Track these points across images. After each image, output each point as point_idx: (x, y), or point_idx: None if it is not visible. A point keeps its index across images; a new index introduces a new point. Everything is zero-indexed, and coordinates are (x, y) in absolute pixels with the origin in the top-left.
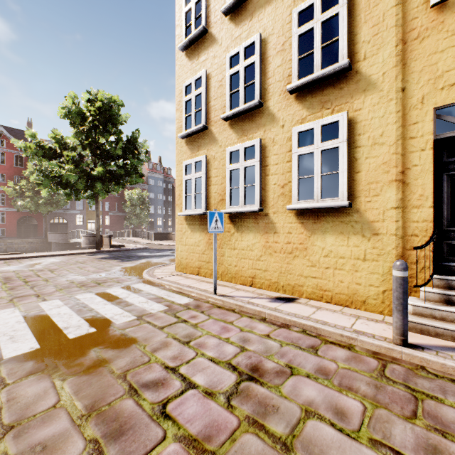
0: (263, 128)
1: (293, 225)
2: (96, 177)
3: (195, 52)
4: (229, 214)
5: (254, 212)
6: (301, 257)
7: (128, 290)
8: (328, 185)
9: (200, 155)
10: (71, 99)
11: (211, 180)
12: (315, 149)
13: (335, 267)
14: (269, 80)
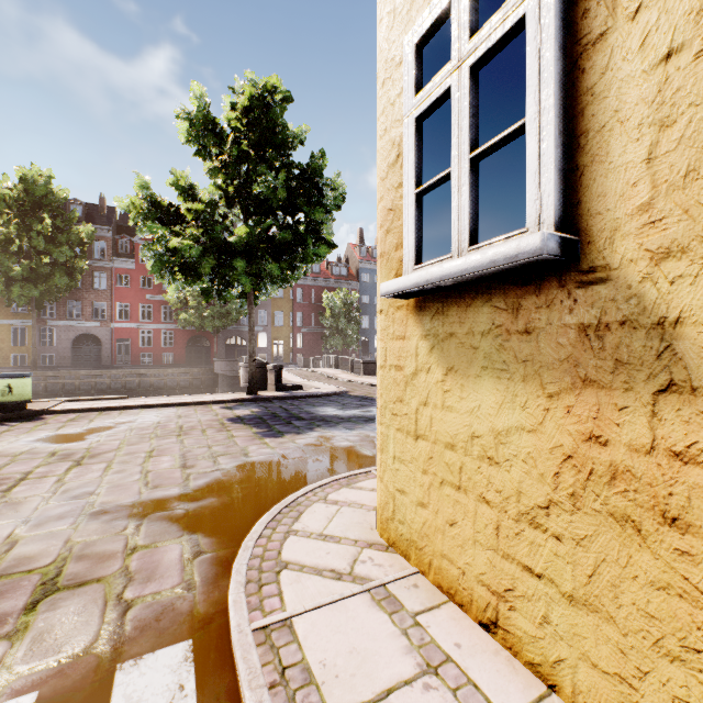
0: None
1: None
2: (237, 249)
3: None
4: None
5: None
6: None
7: None
8: None
9: None
10: (197, 102)
11: None
12: None
13: None
14: None
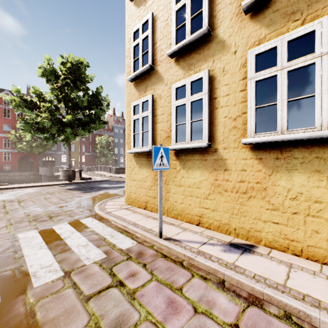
0: (211, 58)
1: (249, 161)
2: (66, 123)
3: None
4: (175, 150)
5: (202, 148)
6: (259, 198)
7: (74, 226)
8: (297, 113)
9: (147, 95)
10: (47, 61)
11: (157, 118)
12: (278, 71)
13: (308, 213)
14: (219, 6)
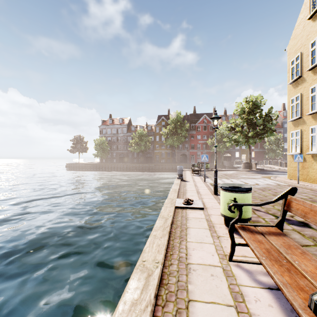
0: None
1: None
2: (249, 136)
3: (296, 85)
4: (311, 154)
5: None
6: None
7: (264, 180)
8: None
9: (298, 129)
10: (239, 105)
11: (303, 140)
12: None
13: None
14: None
